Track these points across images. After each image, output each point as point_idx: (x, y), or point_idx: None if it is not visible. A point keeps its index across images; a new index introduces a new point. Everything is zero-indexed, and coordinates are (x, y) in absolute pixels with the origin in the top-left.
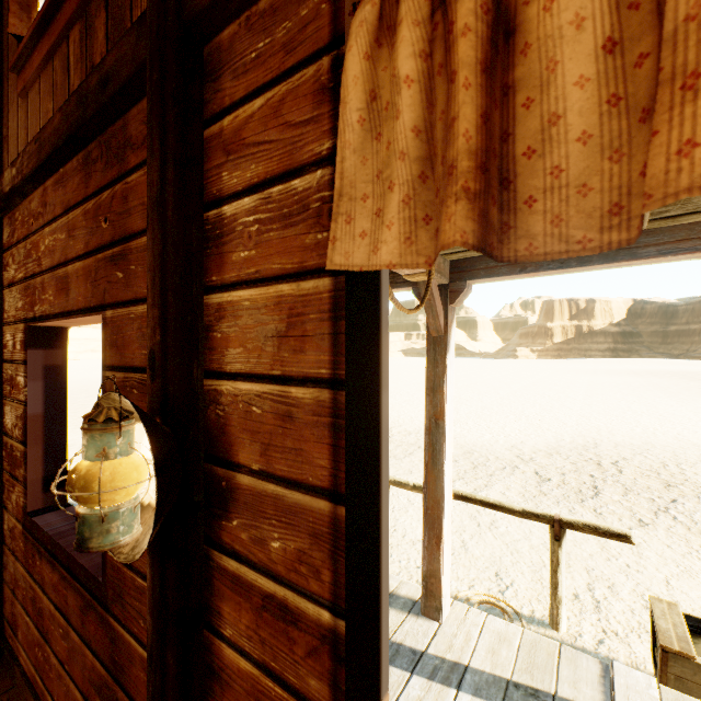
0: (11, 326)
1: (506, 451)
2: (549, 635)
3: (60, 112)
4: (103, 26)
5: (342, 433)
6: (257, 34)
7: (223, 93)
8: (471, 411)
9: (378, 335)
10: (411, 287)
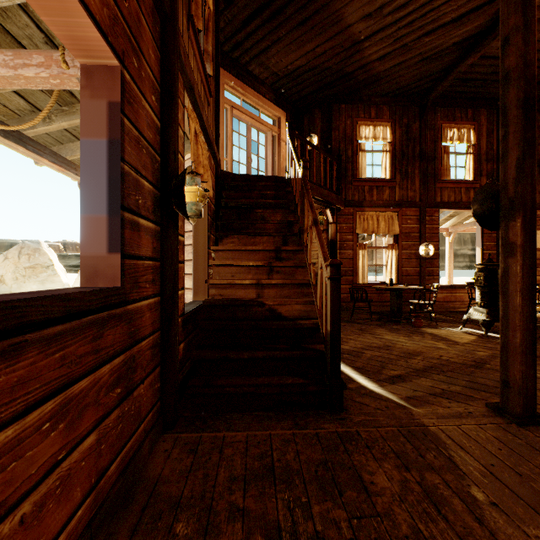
0: None
1: None
2: None
3: None
4: None
5: None
6: None
7: None
8: None
9: None
10: None
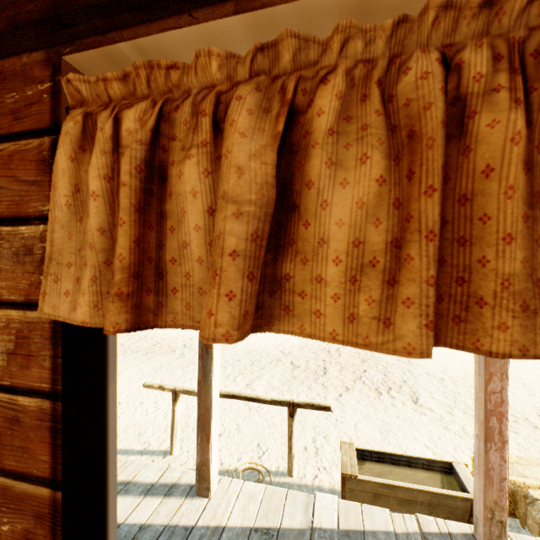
0: None
1: (274, 349)
2: (286, 481)
3: None
4: None
5: (60, 434)
6: None
7: None
8: None
9: (104, 343)
10: None
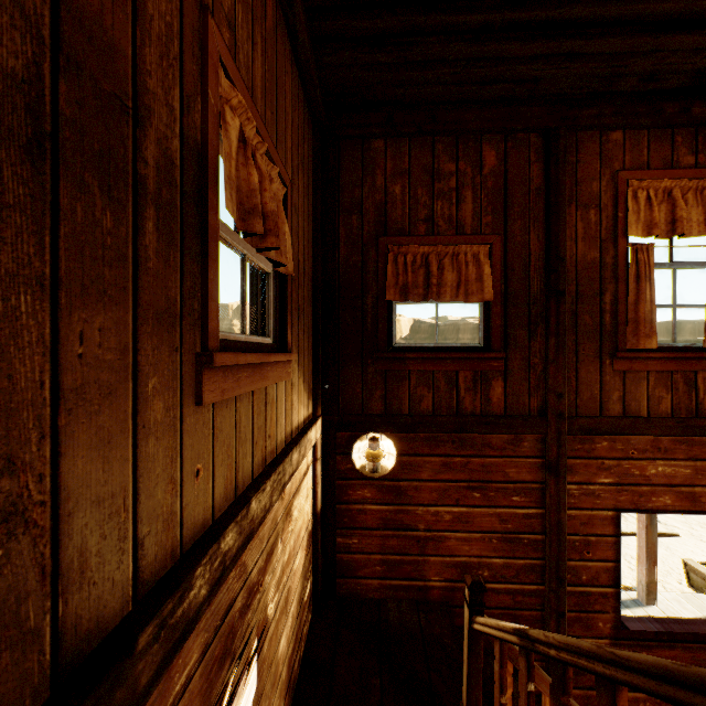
0: (583, 511)
1: None
2: None
3: None
4: None
5: None
6: None
7: None
8: None
9: None
10: None
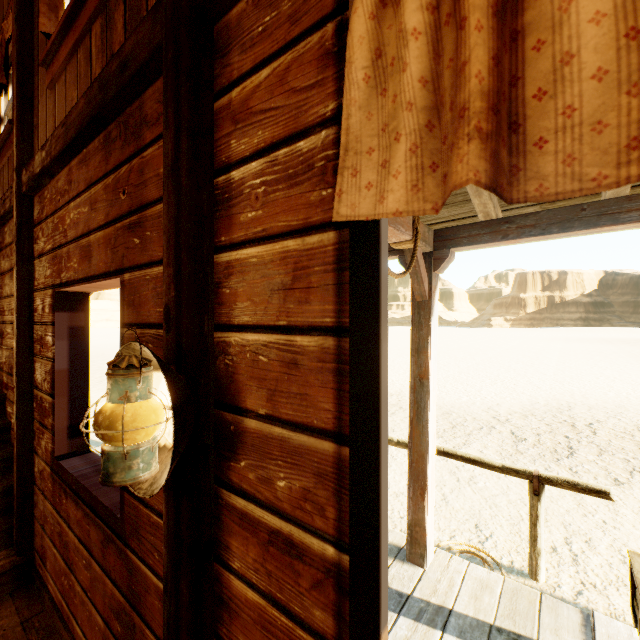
0: (41, 292)
1: (483, 413)
2: (528, 585)
3: (84, 97)
4: (121, 18)
5: (346, 377)
6: (264, 9)
7: (232, 67)
8: (449, 375)
9: (378, 288)
10: (396, 256)
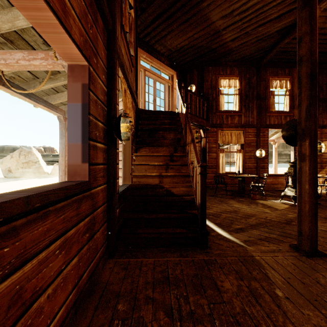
0: None
1: None
2: None
3: None
4: None
5: None
6: None
7: None
8: None
9: None
10: None
